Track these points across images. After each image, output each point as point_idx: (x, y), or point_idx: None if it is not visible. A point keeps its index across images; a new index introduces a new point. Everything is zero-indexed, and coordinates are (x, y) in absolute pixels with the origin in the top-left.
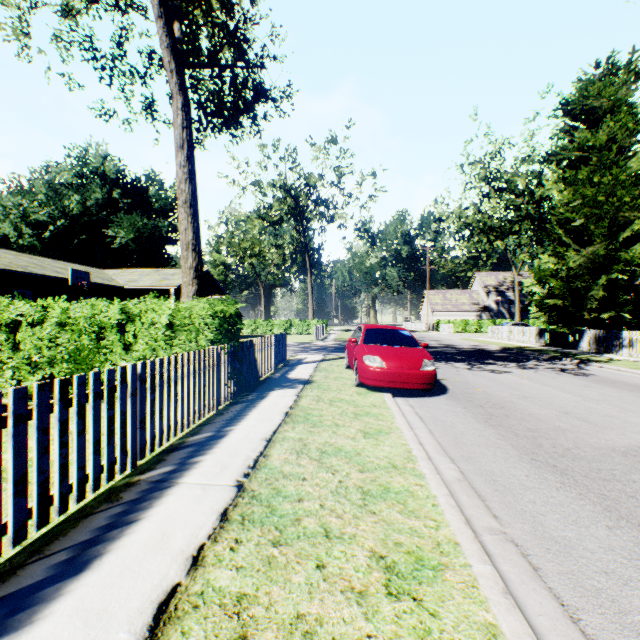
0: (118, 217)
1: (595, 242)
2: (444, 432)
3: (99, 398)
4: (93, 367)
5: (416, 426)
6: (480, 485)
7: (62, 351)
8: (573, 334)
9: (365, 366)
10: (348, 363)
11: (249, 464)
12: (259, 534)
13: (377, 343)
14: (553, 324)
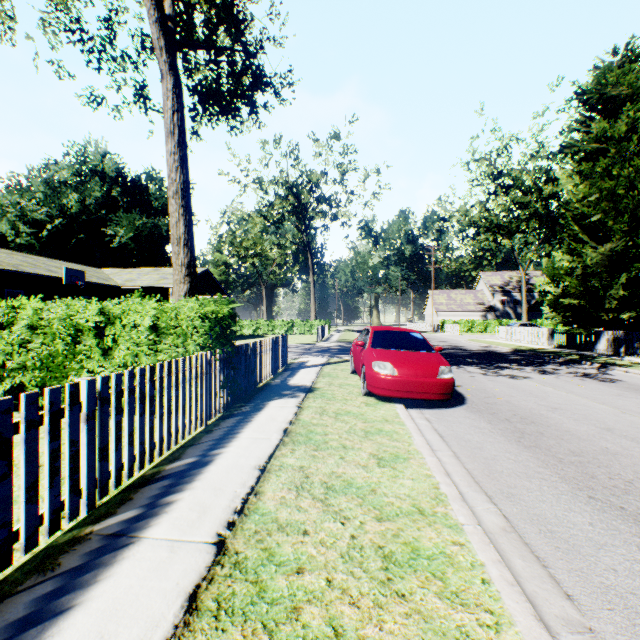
0: (118, 216)
1: (614, 238)
2: (472, 456)
3: (35, 428)
4: (68, 375)
5: (437, 447)
6: (535, 540)
7: (35, 357)
8: (589, 335)
9: (374, 373)
10: (354, 368)
11: (235, 507)
12: (239, 639)
13: (387, 347)
14: (567, 325)
